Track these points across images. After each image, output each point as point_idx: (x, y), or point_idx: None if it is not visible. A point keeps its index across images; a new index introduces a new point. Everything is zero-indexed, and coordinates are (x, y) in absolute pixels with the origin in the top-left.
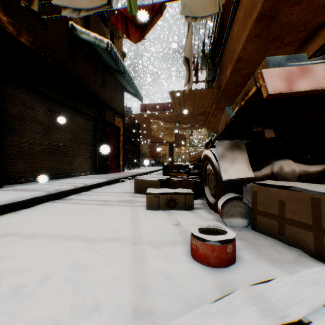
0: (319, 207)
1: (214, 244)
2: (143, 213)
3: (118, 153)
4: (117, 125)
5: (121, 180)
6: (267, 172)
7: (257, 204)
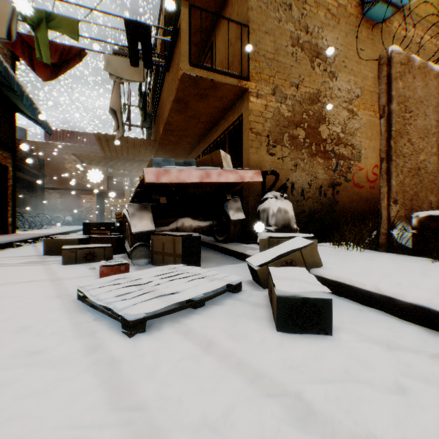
0: (175, 243)
1: (113, 266)
2: (60, 267)
3: (6, 205)
4: (4, 162)
5: (16, 244)
6: (174, 227)
7: (153, 247)
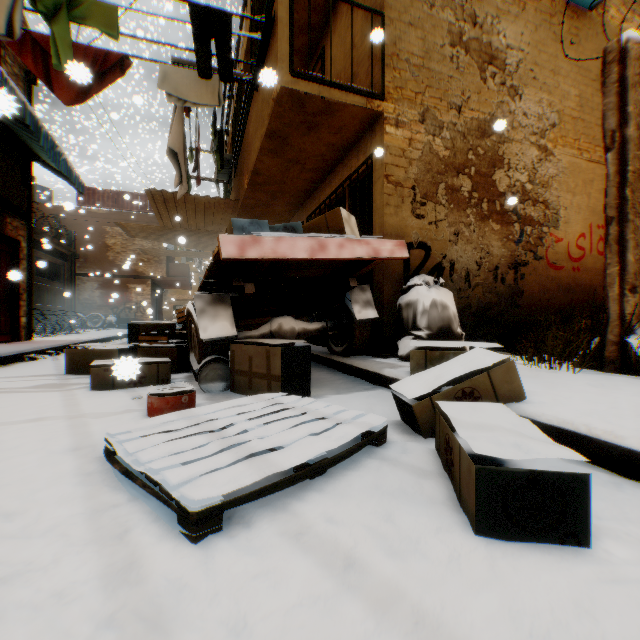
0: (270, 357)
1: (168, 396)
2: (87, 394)
3: (17, 299)
4: (14, 234)
5: (29, 357)
6: (266, 331)
7: (235, 364)
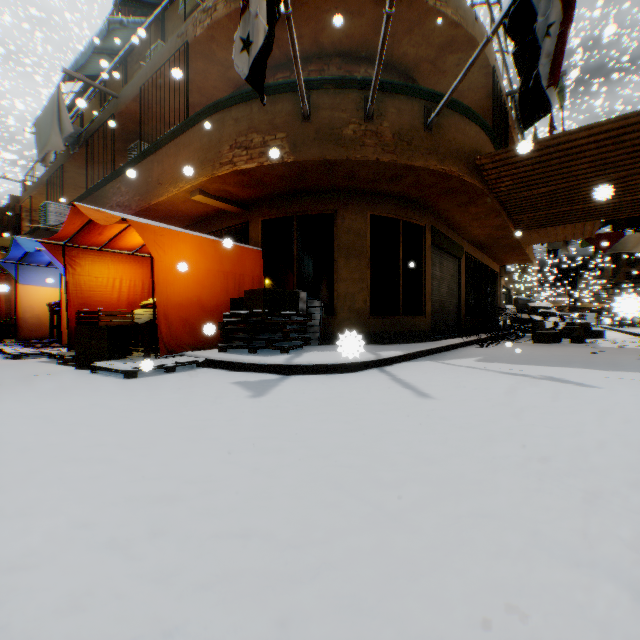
0: None
1: None
2: None
3: None
4: None
5: None
6: None
7: None
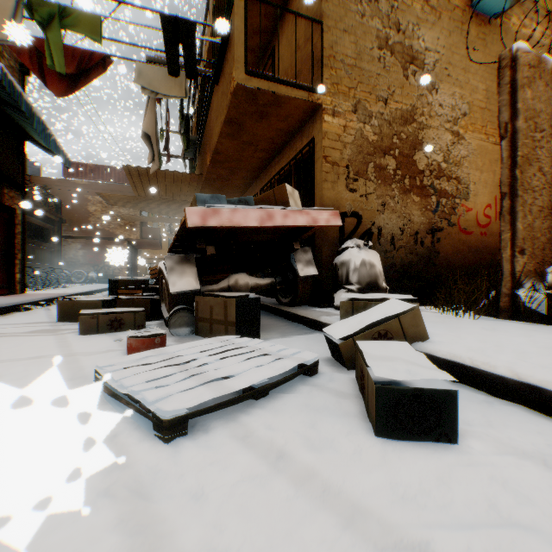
0: (227, 307)
1: (144, 338)
2: (76, 337)
3: (13, 258)
4: (10, 203)
5: (24, 307)
6: (225, 286)
7: (198, 312)
